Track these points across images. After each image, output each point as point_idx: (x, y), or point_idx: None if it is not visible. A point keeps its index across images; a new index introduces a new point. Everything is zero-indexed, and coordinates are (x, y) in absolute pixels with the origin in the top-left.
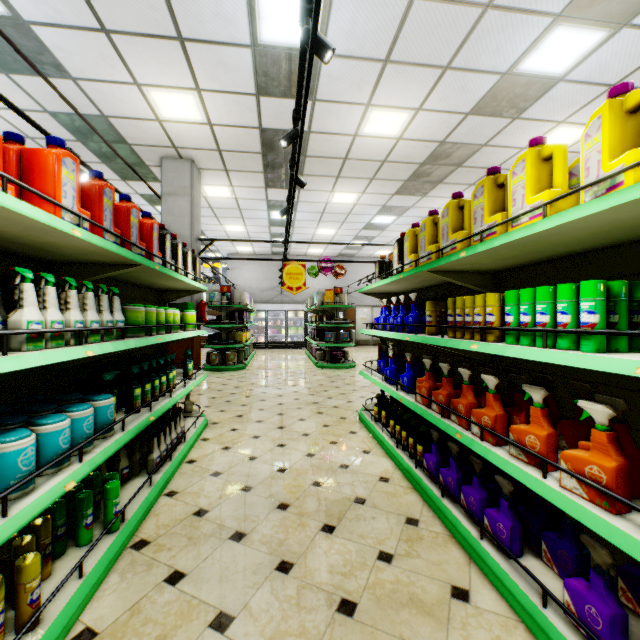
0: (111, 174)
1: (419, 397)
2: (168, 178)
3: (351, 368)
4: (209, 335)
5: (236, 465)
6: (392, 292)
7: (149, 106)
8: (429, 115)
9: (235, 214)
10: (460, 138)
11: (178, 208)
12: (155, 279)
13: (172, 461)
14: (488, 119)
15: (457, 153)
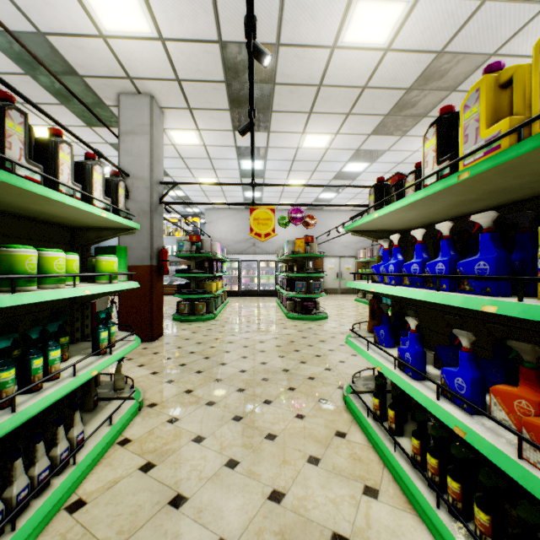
0: (75, 119)
1: (538, 454)
2: (126, 116)
3: (323, 319)
4: (179, 285)
5: (144, 524)
6: (393, 229)
7: (86, 13)
8: (432, 4)
9: (206, 165)
10: (464, 44)
11: (136, 148)
12: (1, 195)
13: (14, 533)
14: (511, 7)
15: (455, 70)
